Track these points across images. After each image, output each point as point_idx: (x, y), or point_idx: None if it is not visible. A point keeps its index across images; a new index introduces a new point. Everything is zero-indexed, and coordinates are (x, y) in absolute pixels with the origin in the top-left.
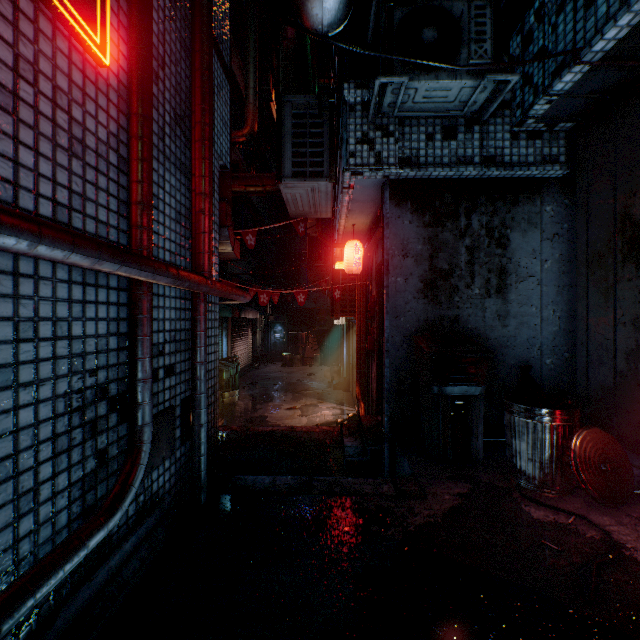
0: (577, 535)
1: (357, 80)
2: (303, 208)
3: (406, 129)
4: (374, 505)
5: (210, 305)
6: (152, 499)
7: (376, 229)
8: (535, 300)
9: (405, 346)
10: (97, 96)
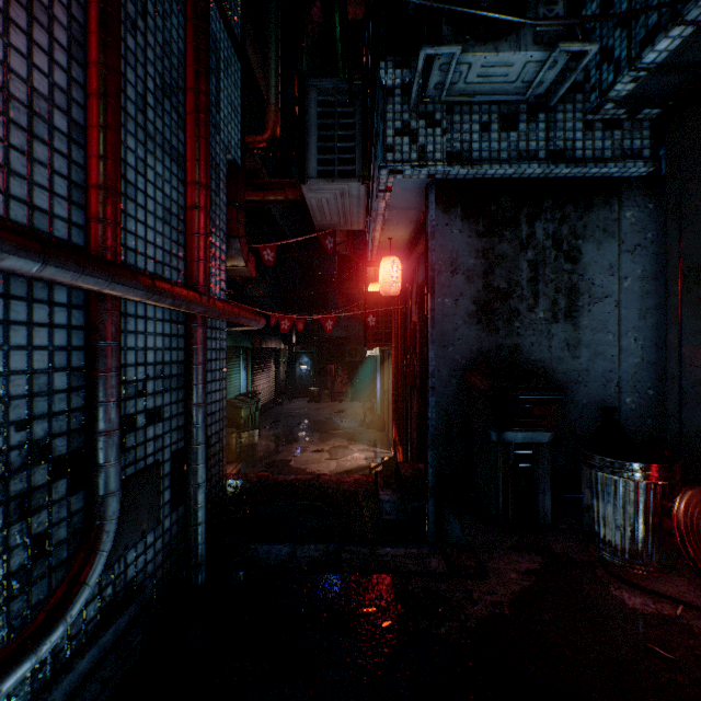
0: (692, 634)
1: (396, 58)
2: (331, 217)
3: (456, 117)
4: (420, 588)
5: (214, 331)
6: (126, 589)
7: (417, 243)
8: (612, 326)
9: (454, 382)
10: (31, 27)
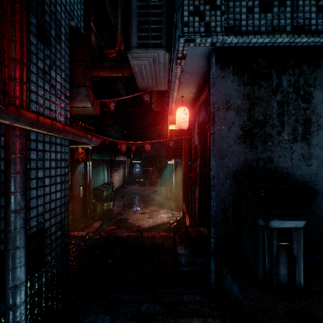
0: None
1: None
2: (147, 81)
3: (230, 3)
4: None
5: (53, 146)
6: None
7: (198, 98)
8: None
9: (228, 181)
10: None
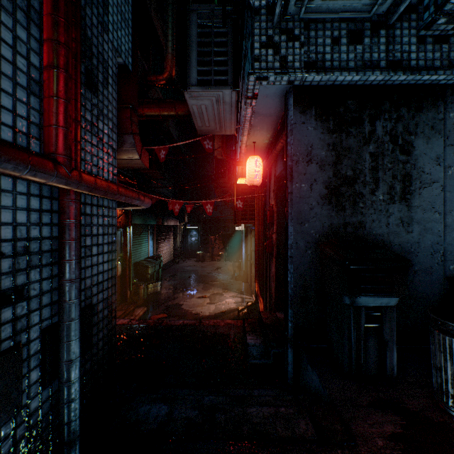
0: None
1: None
2: (209, 123)
3: (311, 33)
4: None
5: (101, 209)
6: None
7: (275, 145)
8: (439, 206)
9: (309, 252)
10: None
